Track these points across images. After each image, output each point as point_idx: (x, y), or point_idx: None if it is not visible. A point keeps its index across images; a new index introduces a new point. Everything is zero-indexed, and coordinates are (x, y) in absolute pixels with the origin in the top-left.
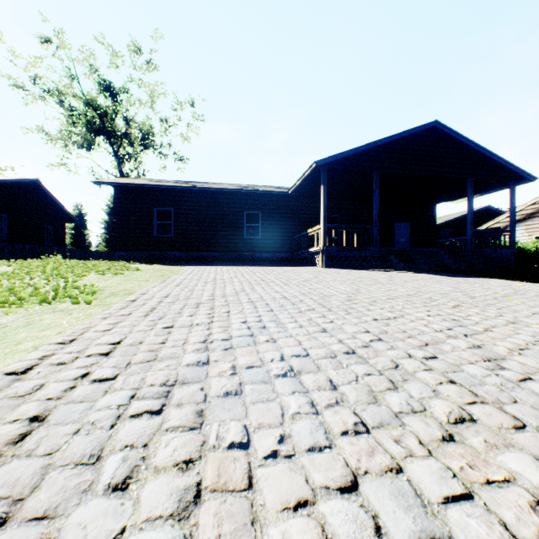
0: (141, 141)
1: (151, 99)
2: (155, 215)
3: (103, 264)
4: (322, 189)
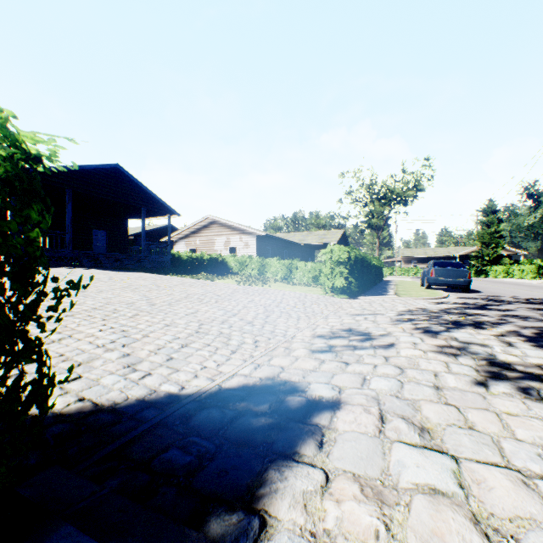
0: None
1: None
2: None
3: None
4: None
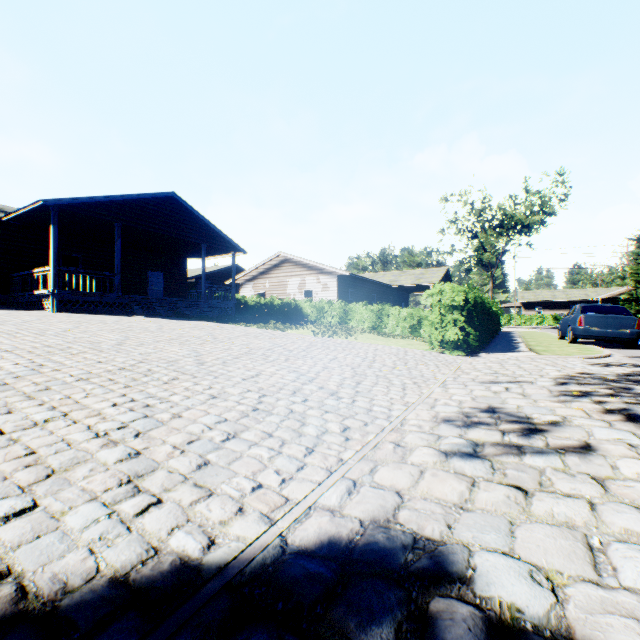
0: None
1: None
2: None
3: None
4: (53, 229)
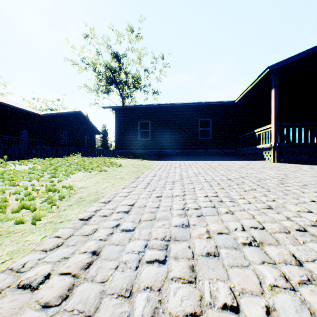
0: (134, 84)
1: (139, 59)
2: (138, 126)
3: (97, 161)
4: (273, 92)
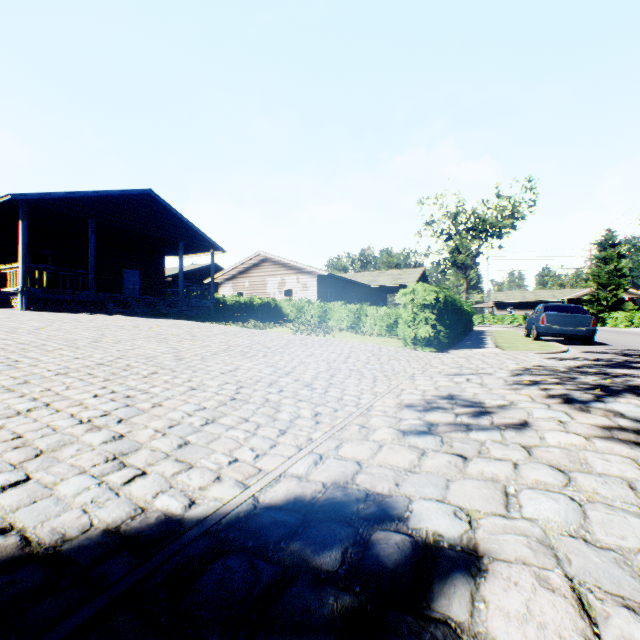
0: None
1: None
2: None
3: None
4: (22, 225)
